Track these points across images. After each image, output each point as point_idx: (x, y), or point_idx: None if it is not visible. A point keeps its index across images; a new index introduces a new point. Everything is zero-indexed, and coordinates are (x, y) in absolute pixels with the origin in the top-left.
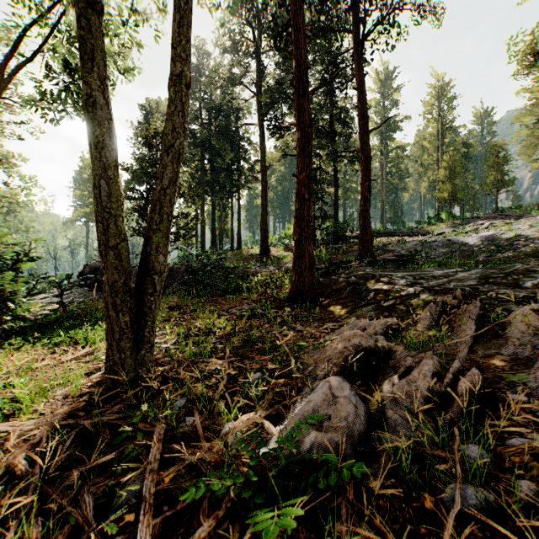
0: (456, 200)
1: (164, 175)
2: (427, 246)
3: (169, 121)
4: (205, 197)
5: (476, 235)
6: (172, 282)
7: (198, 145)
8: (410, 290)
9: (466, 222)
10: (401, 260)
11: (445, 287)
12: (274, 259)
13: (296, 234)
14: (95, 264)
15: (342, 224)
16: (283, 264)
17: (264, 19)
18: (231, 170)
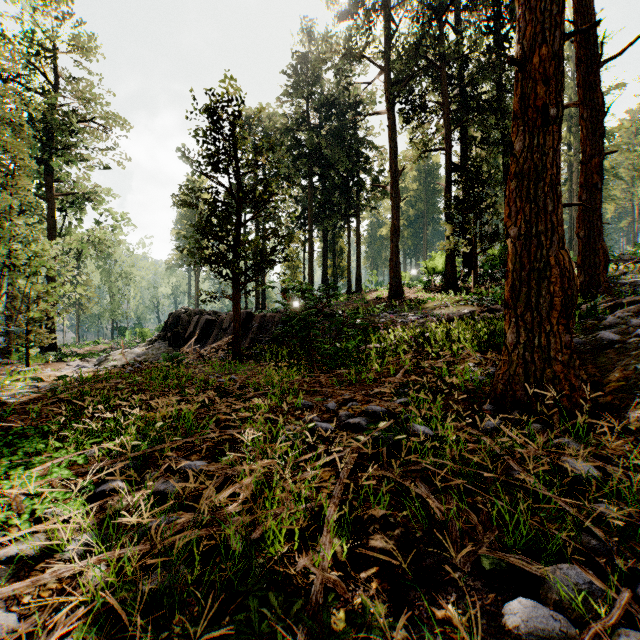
0: None
1: None
2: None
3: None
4: (315, 227)
5: None
6: (262, 337)
7: (304, 155)
8: None
9: None
10: None
11: None
12: (414, 303)
13: (518, 219)
14: (179, 313)
15: None
16: (428, 310)
17: None
18: (347, 186)
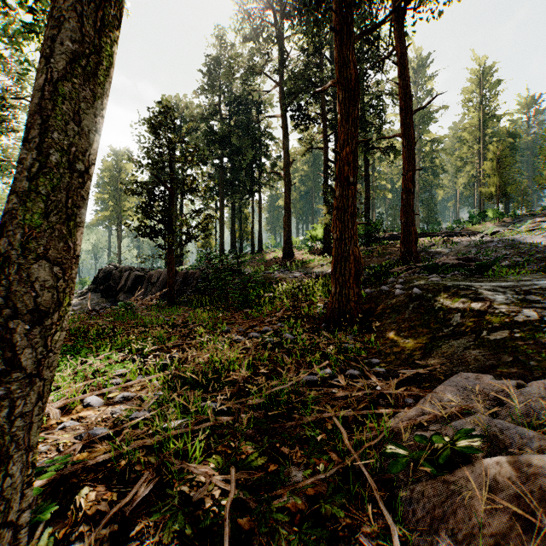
0: (504, 196)
1: (55, 44)
2: (483, 247)
3: None
4: (225, 198)
5: None
6: (186, 289)
7: (216, 141)
8: (528, 313)
9: (518, 220)
10: (466, 265)
11: None
12: (300, 263)
13: (337, 230)
14: (109, 269)
15: (374, 224)
16: (309, 268)
17: None
18: (251, 168)
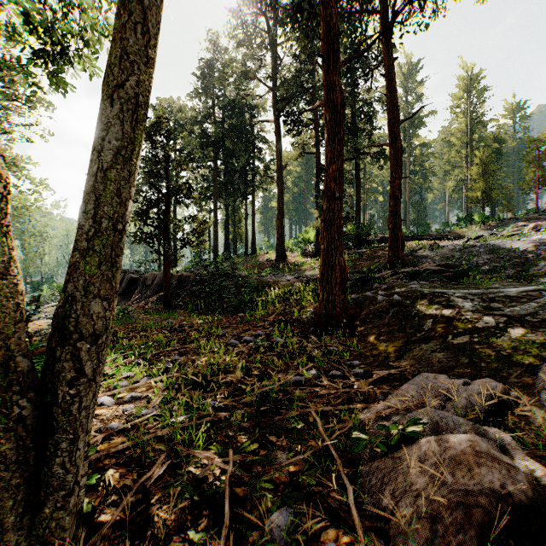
0: (490, 200)
1: (104, 143)
2: (466, 251)
3: (117, 42)
4: (219, 200)
5: (525, 239)
6: (180, 292)
7: (210, 145)
8: (488, 320)
9: (503, 224)
10: (446, 271)
11: (541, 318)
12: (292, 266)
13: (324, 242)
14: None
15: (364, 227)
16: (301, 271)
17: (280, 7)
18: (245, 171)
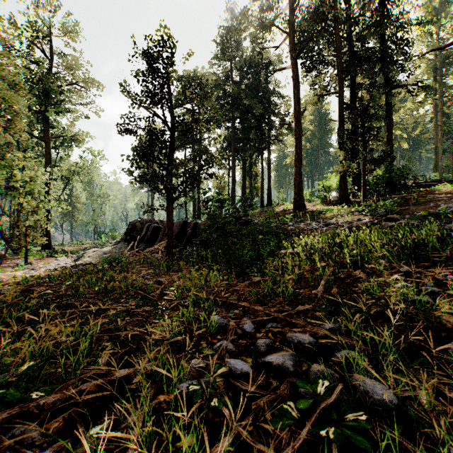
0: None
1: None
2: None
3: None
4: (237, 158)
5: None
6: (195, 240)
7: (228, 103)
8: None
9: None
10: None
11: None
12: (315, 214)
13: None
14: (136, 222)
15: (399, 170)
16: (327, 219)
17: None
18: (261, 126)
